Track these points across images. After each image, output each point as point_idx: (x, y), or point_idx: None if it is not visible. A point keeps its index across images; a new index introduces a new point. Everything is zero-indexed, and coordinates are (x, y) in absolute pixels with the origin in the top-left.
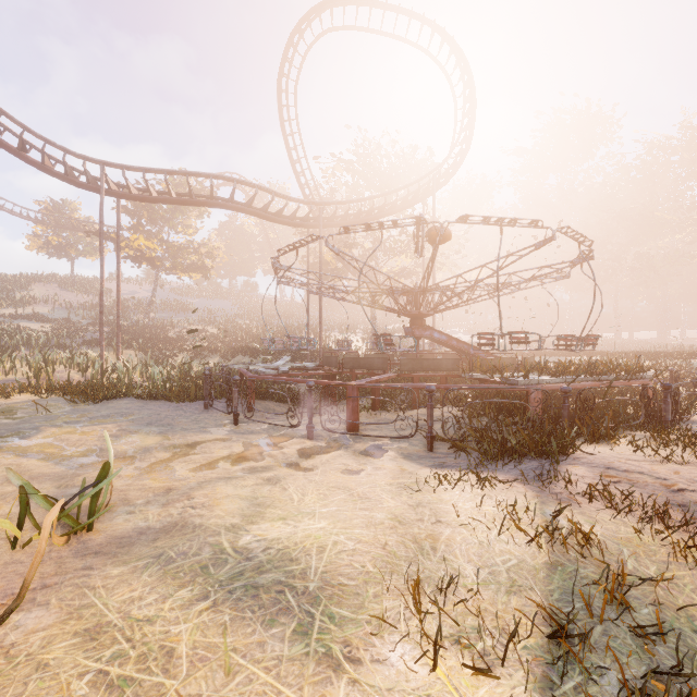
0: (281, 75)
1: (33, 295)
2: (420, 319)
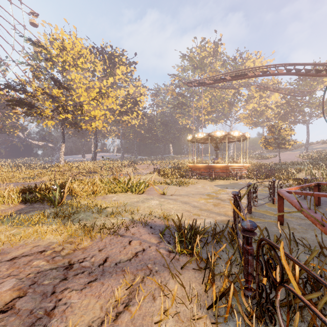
0: None
1: None
2: None
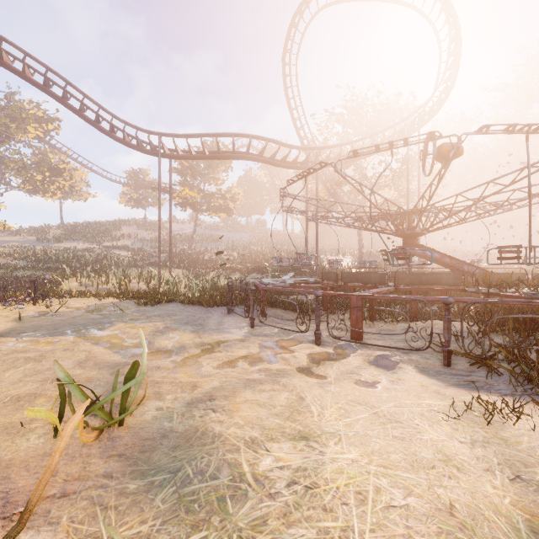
0: (285, 51)
1: (122, 233)
2: (413, 238)
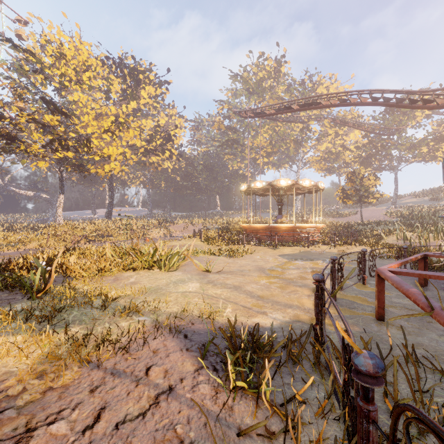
0: None
1: None
2: None
